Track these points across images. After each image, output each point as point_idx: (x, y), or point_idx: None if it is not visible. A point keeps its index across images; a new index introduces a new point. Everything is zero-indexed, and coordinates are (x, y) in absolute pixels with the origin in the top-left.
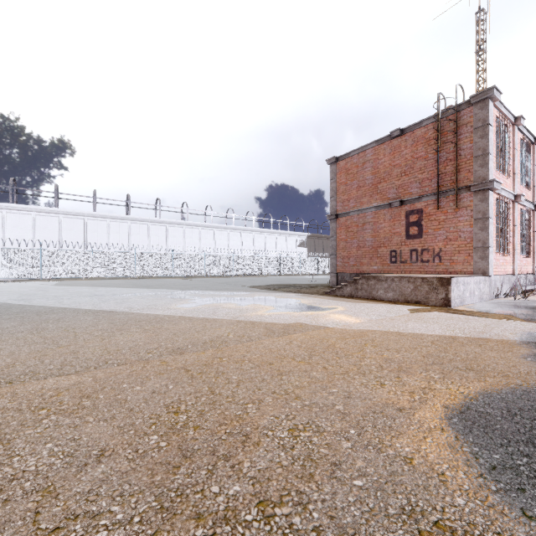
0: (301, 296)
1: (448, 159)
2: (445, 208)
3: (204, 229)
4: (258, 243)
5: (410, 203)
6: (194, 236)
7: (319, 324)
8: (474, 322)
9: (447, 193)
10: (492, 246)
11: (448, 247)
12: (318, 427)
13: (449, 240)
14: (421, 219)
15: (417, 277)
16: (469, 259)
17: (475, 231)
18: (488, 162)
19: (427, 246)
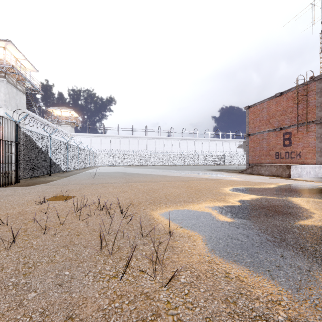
0: (226, 173)
1: (303, 107)
2: (302, 132)
3: (182, 141)
4: (211, 147)
5: (285, 129)
6: (177, 144)
7: (224, 179)
8: (285, 181)
9: (303, 124)
10: None
11: (303, 151)
12: (209, 187)
13: (304, 147)
14: (290, 137)
15: (277, 165)
16: (314, 156)
17: (316, 143)
18: None
19: (293, 150)
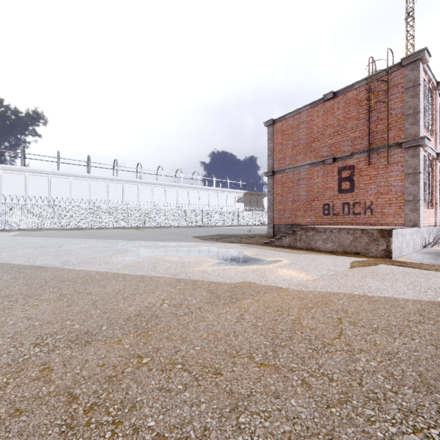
0: (243, 247)
1: (379, 118)
2: (377, 164)
3: (156, 187)
4: (202, 199)
5: (343, 160)
6: (147, 192)
7: (269, 283)
8: (435, 278)
9: (378, 150)
10: (421, 199)
11: (379, 200)
12: None
13: (380, 194)
14: (353, 175)
15: (356, 229)
16: (400, 211)
17: (406, 185)
18: (419, 119)
19: (359, 200)
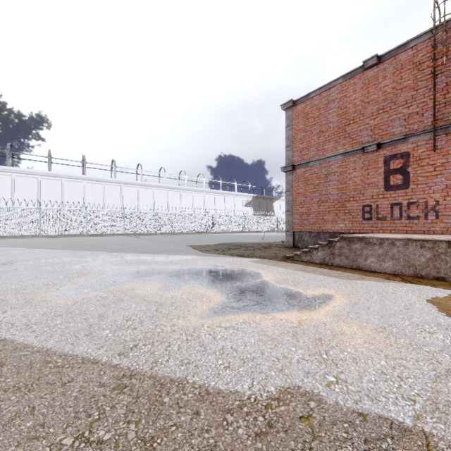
0: (259, 264)
1: (449, 84)
2: (445, 149)
3: (158, 190)
4: (208, 202)
5: (391, 146)
6: (148, 196)
7: (357, 399)
8: None
9: (448, 129)
10: None
11: (449, 199)
12: None
13: (450, 190)
14: (407, 165)
15: (439, 241)
16: None
17: None
18: None
19: (416, 199)
